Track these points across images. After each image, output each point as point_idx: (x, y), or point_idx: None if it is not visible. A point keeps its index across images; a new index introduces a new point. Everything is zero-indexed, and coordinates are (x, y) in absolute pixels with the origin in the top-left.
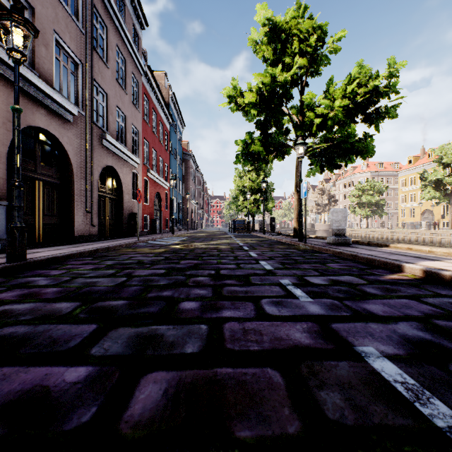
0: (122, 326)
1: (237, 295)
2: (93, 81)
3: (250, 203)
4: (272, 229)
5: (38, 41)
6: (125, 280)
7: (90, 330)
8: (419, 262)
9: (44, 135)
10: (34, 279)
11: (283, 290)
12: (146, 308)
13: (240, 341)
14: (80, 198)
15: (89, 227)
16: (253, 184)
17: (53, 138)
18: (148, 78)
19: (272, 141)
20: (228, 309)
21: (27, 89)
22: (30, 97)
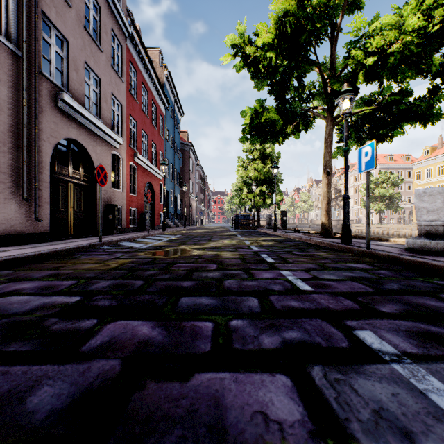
0: None
1: None
2: (40, 13)
3: (255, 195)
4: (283, 225)
5: None
6: None
7: None
8: None
9: None
10: None
11: None
12: None
13: None
14: (13, 178)
15: (32, 222)
16: (259, 174)
17: None
18: (135, 43)
19: (290, 108)
20: None
21: None
22: None
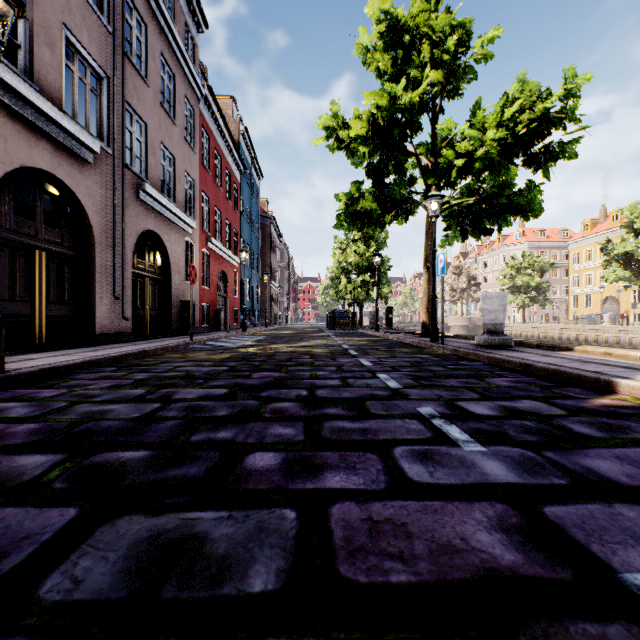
0: (127, 513)
1: (349, 438)
2: (125, 104)
3: (356, 286)
4: (388, 325)
5: (38, 38)
6: (158, 407)
7: (59, 524)
8: (637, 376)
9: (49, 183)
10: (6, 405)
11: (428, 428)
12: (183, 468)
13: (367, 556)
14: (105, 277)
15: (119, 321)
16: (361, 260)
17: (62, 187)
18: (209, 104)
19: (390, 195)
20: (335, 470)
21: (21, 110)
22: (26, 122)
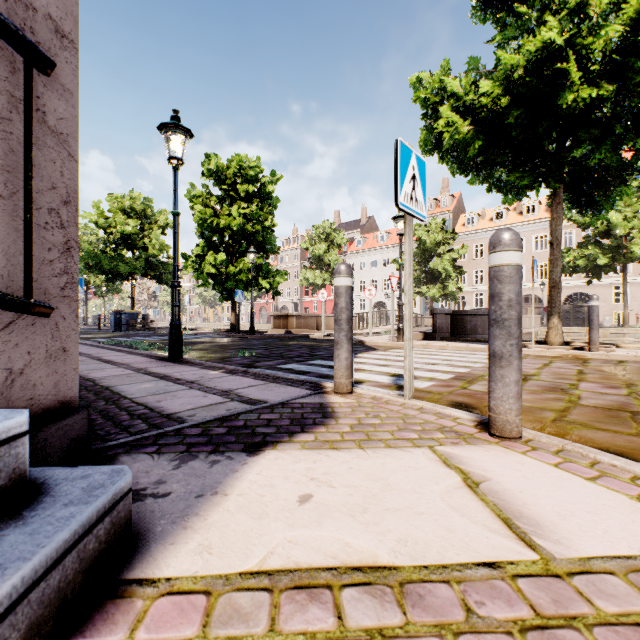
0: None
1: None
2: None
3: None
4: None
5: None
6: None
7: None
8: None
9: None
10: None
11: None
12: None
13: None
14: None
15: None
16: None
17: None
18: None
19: None
20: None
21: None
22: None
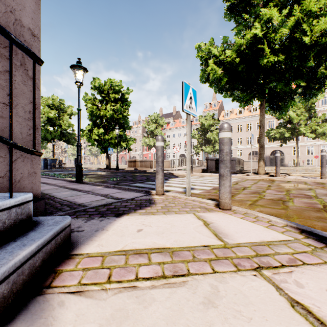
0: None
1: None
2: None
3: None
4: None
5: None
6: None
7: None
8: None
9: None
10: None
11: None
12: None
13: None
14: None
15: None
16: None
17: None
18: None
19: None
20: None
21: None
22: None
